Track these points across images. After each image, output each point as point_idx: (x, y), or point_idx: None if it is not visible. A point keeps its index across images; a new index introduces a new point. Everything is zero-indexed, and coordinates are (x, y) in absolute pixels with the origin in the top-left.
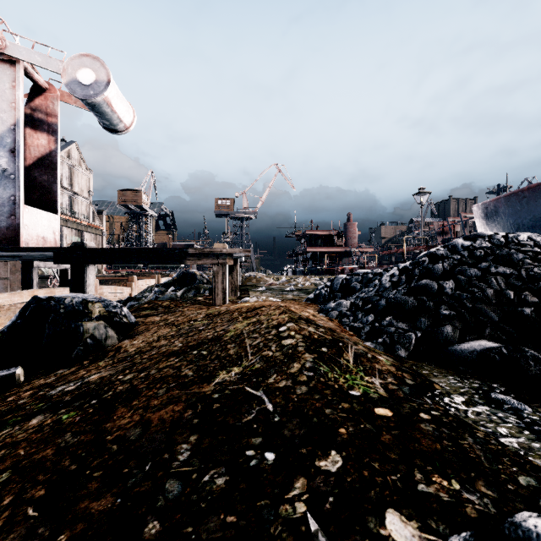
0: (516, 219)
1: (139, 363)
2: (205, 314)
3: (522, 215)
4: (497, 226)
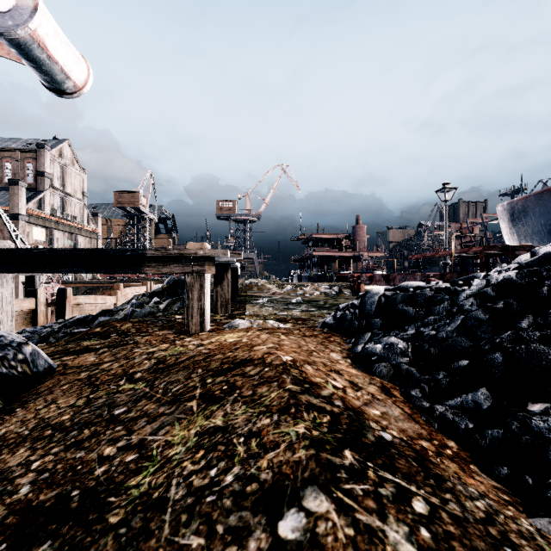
0: (549, 219)
1: None
2: (155, 361)
3: None
4: (525, 227)
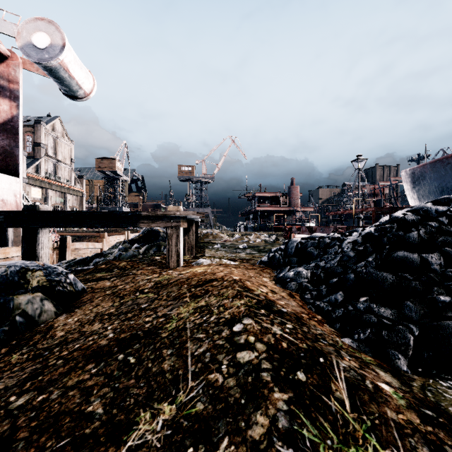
0: (441, 183)
1: (50, 366)
2: (154, 283)
3: (446, 179)
4: (423, 188)
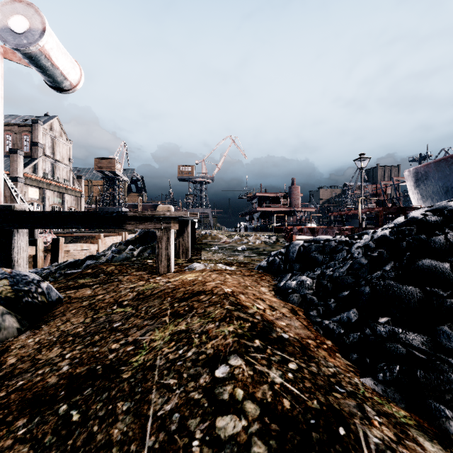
0: (445, 182)
1: None
2: (136, 293)
3: (451, 178)
4: (427, 188)
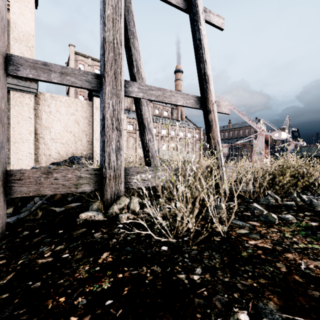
0: None
1: None
2: None
3: None
4: None
